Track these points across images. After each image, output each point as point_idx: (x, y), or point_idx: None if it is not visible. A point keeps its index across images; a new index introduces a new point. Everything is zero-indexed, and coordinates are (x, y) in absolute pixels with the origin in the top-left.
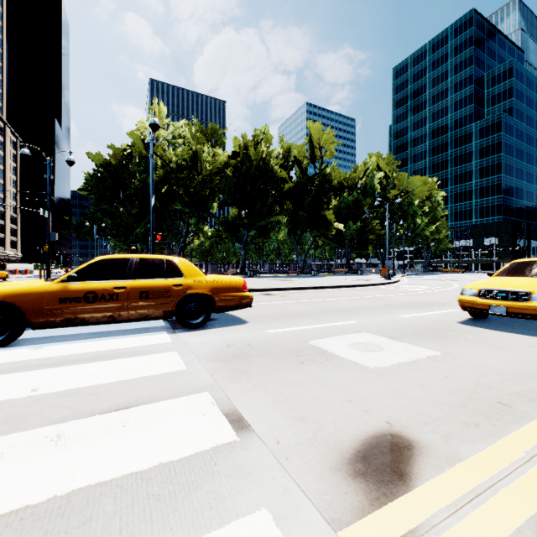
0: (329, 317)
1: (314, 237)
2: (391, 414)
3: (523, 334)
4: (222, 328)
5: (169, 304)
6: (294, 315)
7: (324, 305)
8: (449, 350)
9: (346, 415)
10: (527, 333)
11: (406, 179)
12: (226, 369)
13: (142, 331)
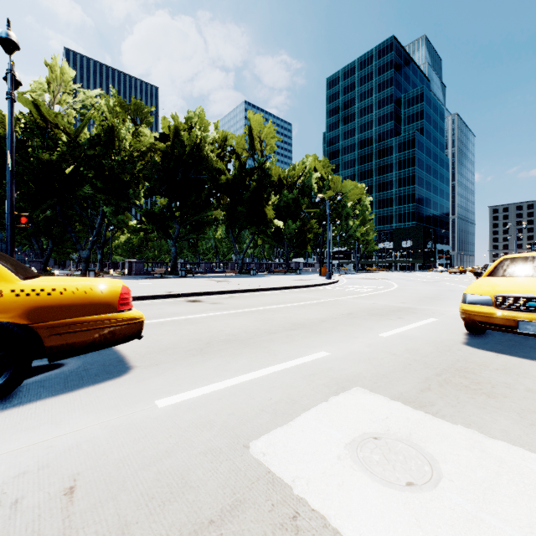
0: (281, 344)
1: (253, 234)
2: None
3: None
4: (54, 399)
5: None
6: (226, 341)
7: (269, 318)
8: None
9: None
10: None
11: (340, 181)
12: None
13: None
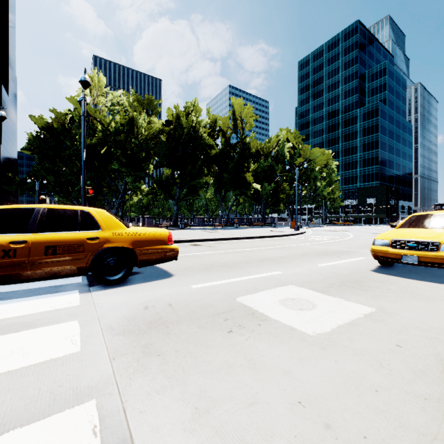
0: (254, 268)
1: (236, 195)
2: (365, 432)
3: (435, 282)
4: (144, 284)
5: (83, 260)
6: (220, 266)
7: (247, 255)
8: (381, 304)
9: (302, 441)
10: (438, 281)
11: (309, 150)
12: (134, 348)
13: (51, 290)
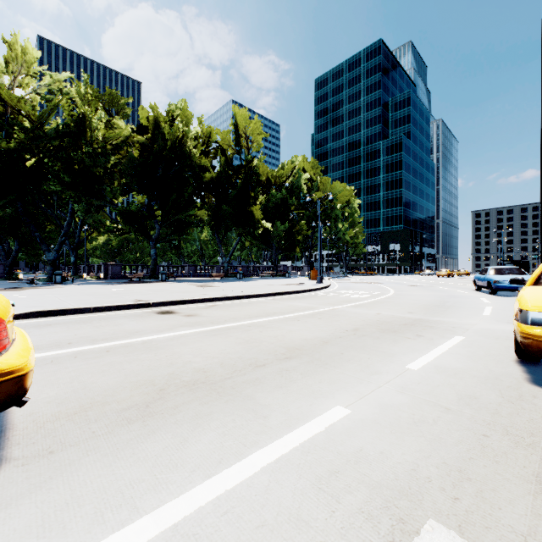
0: (273, 390)
1: (240, 236)
2: None
3: None
4: None
5: None
6: (190, 385)
7: (256, 339)
8: None
9: None
10: None
11: (330, 183)
12: None
13: None
